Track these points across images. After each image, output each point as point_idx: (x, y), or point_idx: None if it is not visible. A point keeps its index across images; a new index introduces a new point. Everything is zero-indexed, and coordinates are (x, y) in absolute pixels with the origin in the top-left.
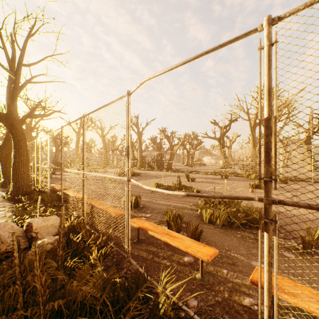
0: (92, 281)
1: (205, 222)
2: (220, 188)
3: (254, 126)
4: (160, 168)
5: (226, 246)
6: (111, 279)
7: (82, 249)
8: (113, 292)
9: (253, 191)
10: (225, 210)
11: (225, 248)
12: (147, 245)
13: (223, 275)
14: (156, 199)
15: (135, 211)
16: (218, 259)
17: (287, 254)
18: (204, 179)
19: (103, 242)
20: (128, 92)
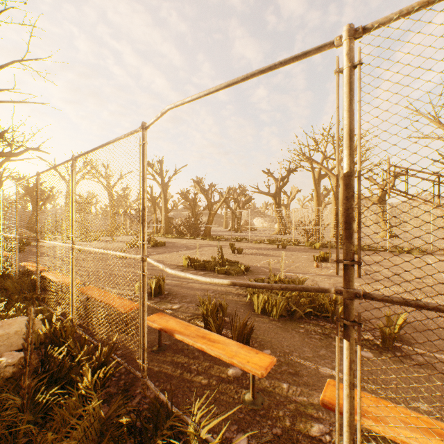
0: (82, 427)
1: (256, 313)
2: (275, 262)
3: (318, 179)
4: (194, 235)
5: (285, 348)
6: (113, 421)
7: (68, 371)
8: (116, 443)
9: (319, 265)
10: (284, 294)
11: (284, 350)
12: (174, 354)
13: (282, 392)
14: (188, 281)
15: (157, 300)
16: (275, 369)
17: (364, 353)
18: (254, 250)
19: (103, 356)
20: (143, 125)
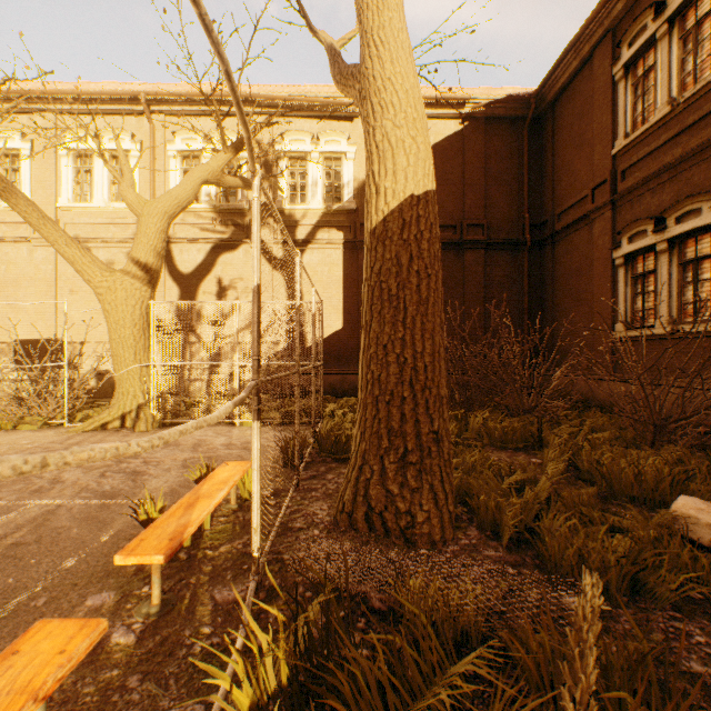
0: None
1: None
2: None
3: None
4: None
5: None
6: None
7: None
8: None
9: None
10: None
11: None
12: None
13: None
14: None
15: None
16: None
17: None
18: None
19: None
20: None
